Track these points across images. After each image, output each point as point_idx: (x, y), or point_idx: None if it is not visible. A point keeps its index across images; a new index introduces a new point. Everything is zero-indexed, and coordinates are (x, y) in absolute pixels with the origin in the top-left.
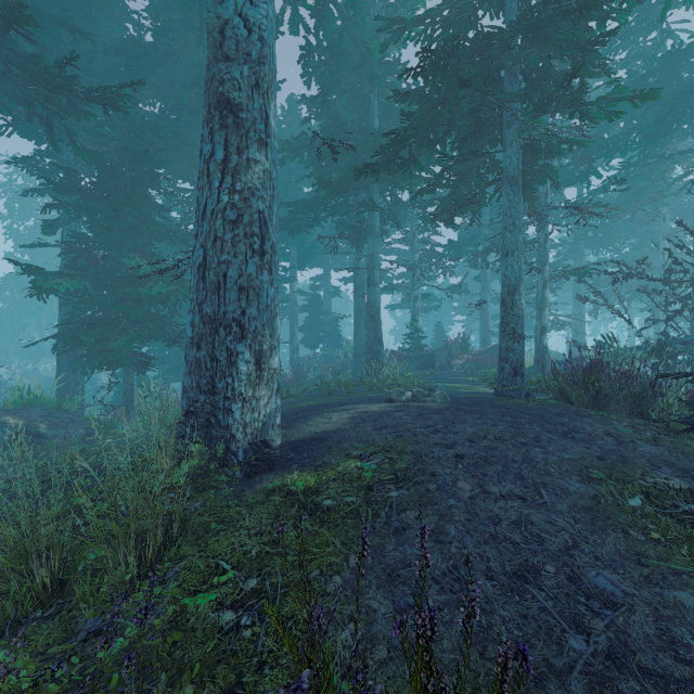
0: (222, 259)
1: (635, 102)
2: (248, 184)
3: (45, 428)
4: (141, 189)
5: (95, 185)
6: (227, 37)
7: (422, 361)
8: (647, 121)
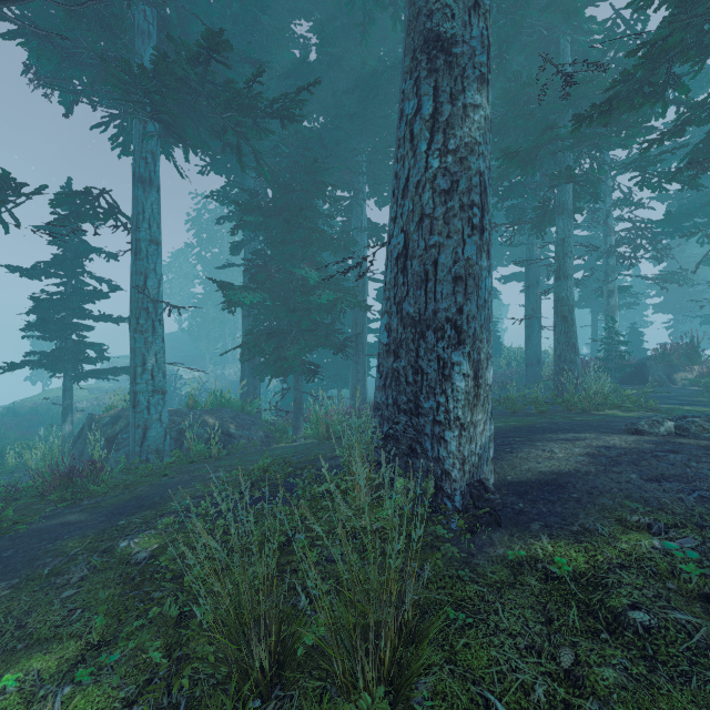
0: (432, 242)
1: None
2: (465, 139)
3: (233, 429)
4: (308, 201)
5: (271, 203)
6: None
7: (625, 374)
8: None
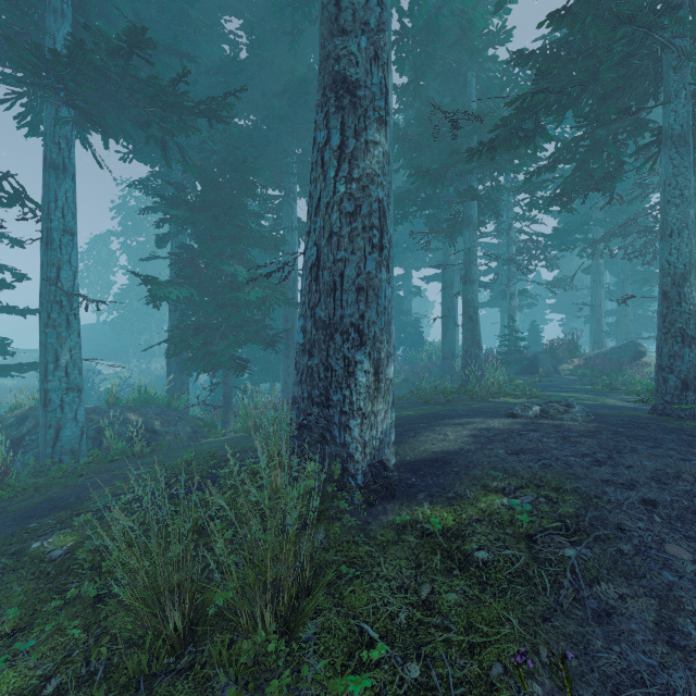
0: (339, 257)
1: None
2: (367, 170)
3: (158, 425)
4: (238, 198)
5: (200, 198)
6: (342, 8)
7: (522, 366)
8: None
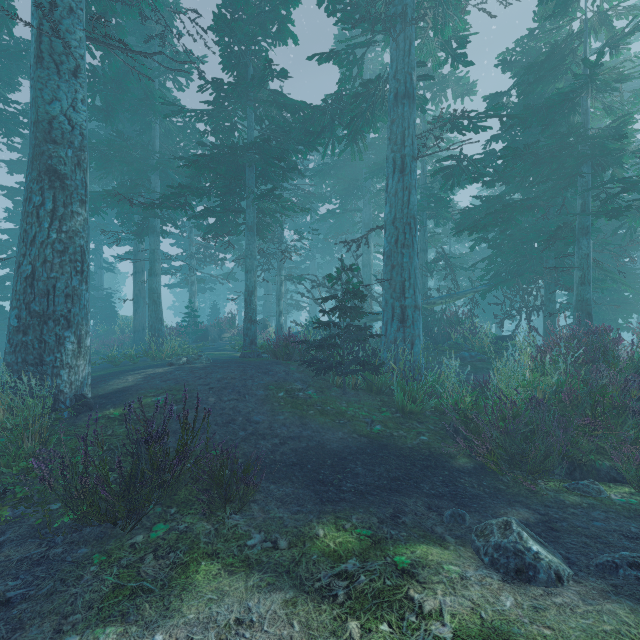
0: (52, 276)
1: (301, 210)
2: (73, 228)
3: None
4: None
5: None
6: (54, 128)
7: (198, 335)
8: (339, 189)
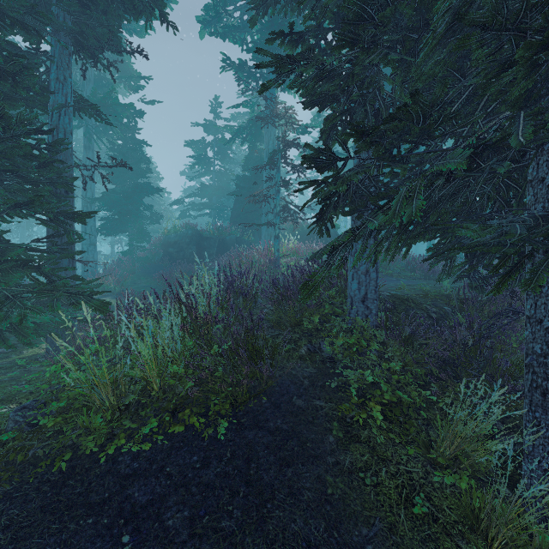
0: None
1: None
2: None
3: None
4: None
5: None
6: None
7: None
8: None
